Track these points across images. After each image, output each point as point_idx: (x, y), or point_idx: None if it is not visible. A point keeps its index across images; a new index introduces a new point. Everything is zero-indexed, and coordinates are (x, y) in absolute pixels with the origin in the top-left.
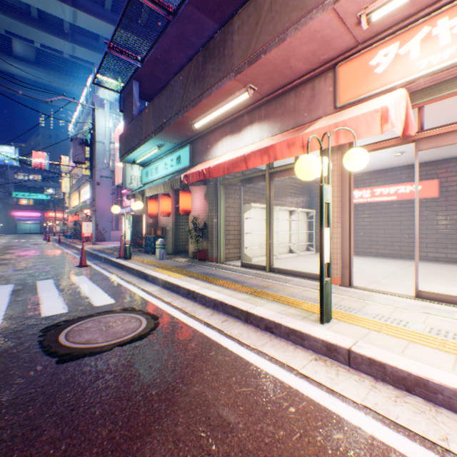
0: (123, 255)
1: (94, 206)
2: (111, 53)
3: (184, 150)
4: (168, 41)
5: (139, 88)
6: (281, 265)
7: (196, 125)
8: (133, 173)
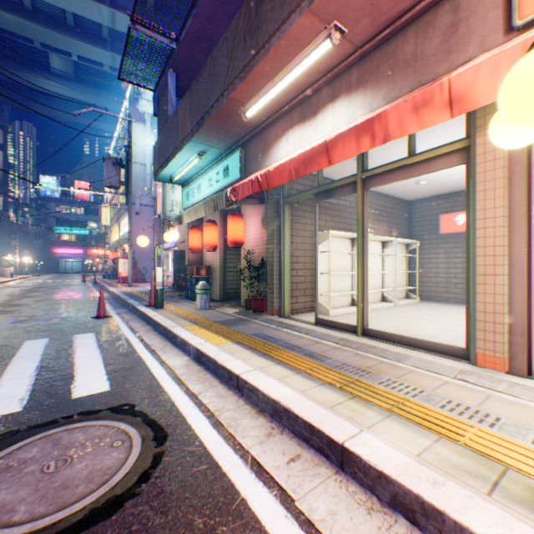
0: (154, 303)
1: (130, 240)
2: (135, 30)
3: (233, 157)
4: (210, 1)
5: (177, 82)
6: (377, 323)
7: (247, 113)
8: (175, 197)
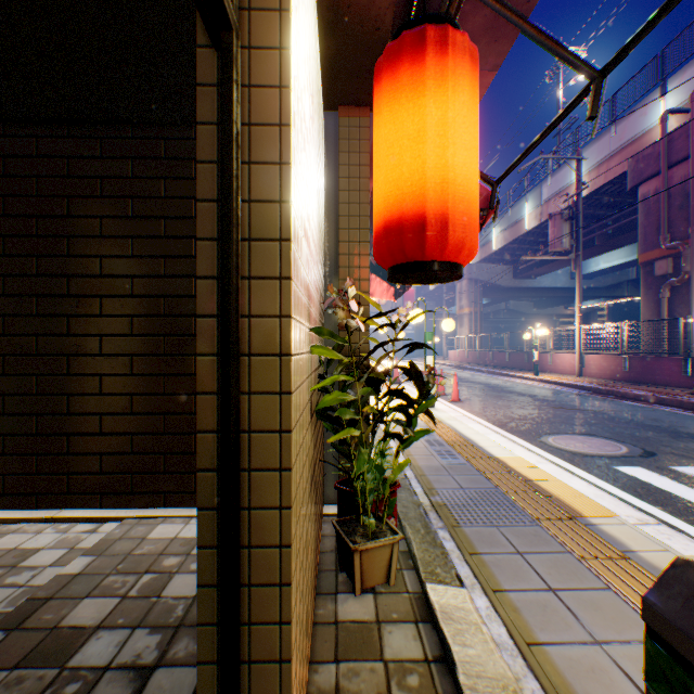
0: None
1: None
2: None
3: None
4: None
5: None
6: None
7: None
8: None
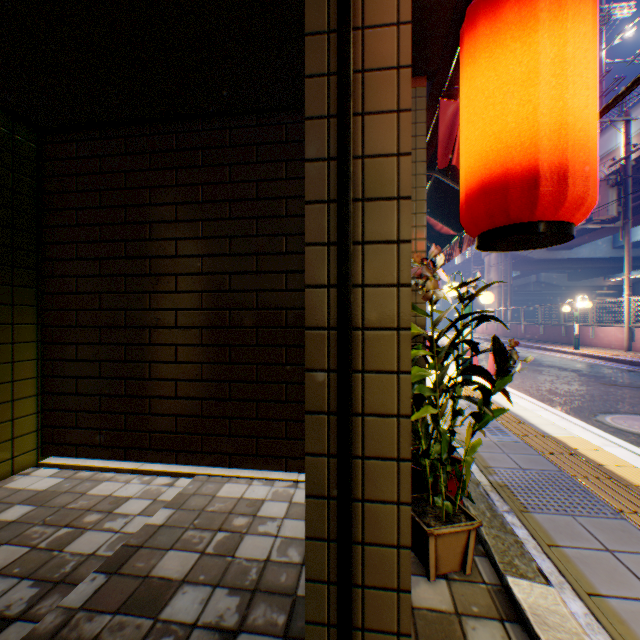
0: None
1: None
2: None
3: None
4: None
5: None
6: None
7: None
8: None
